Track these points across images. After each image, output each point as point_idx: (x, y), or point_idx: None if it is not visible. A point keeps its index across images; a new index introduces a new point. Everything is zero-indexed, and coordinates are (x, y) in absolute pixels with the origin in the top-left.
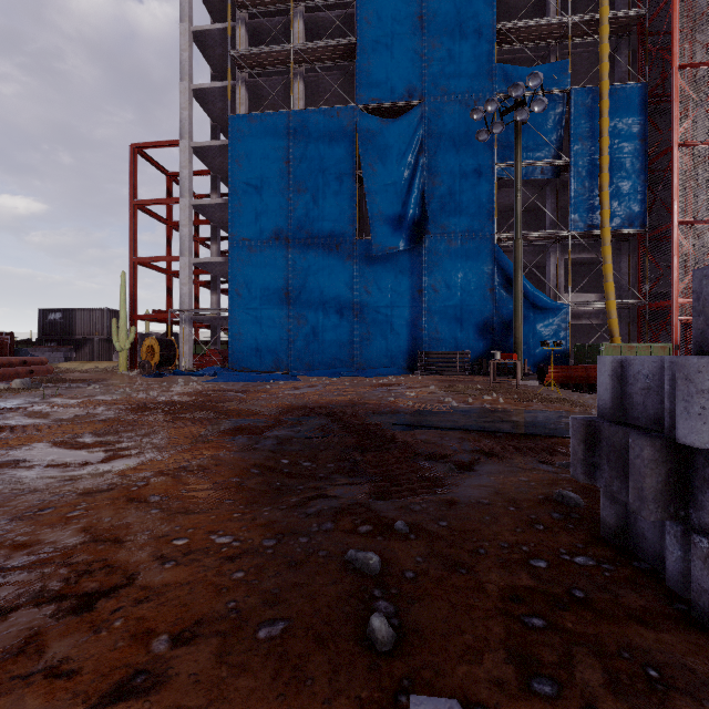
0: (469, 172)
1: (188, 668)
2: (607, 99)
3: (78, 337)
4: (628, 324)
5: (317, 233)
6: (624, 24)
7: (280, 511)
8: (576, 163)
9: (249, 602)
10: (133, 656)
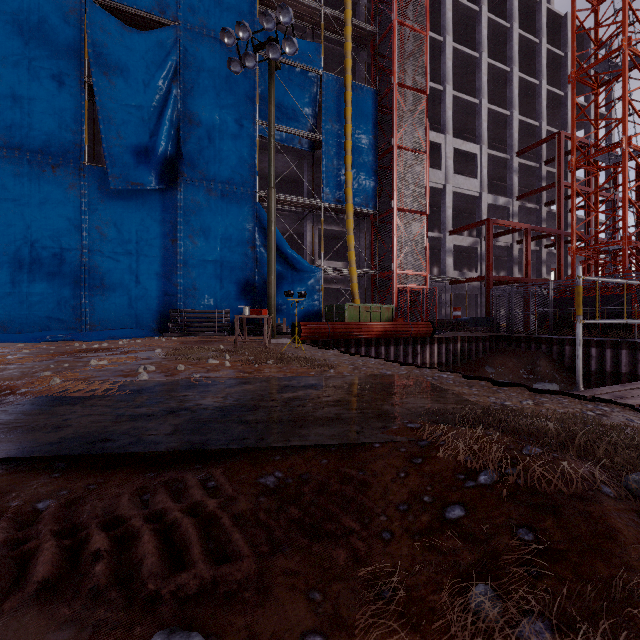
0: (230, 120)
1: None
2: (350, 91)
3: None
4: (365, 289)
5: (18, 142)
6: (362, 36)
7: None
8: (327, 141)
9: None
10: None
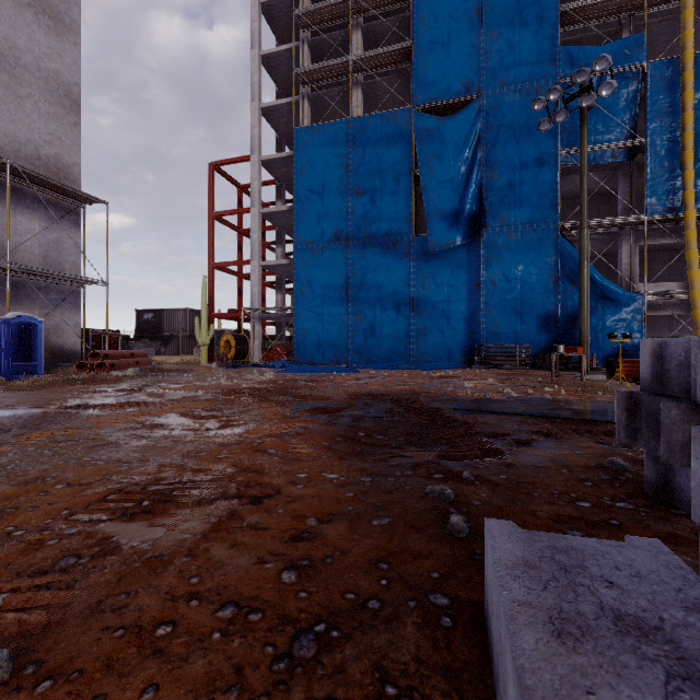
0: (529, 162)
1: (333, 533)
2: (691, 69)
3: (166, 334)
4: None
5: (374, 232)
6: None
7: (369, 463)
8: (653, 142)
9: (362, 508)
10: (297, 525)
